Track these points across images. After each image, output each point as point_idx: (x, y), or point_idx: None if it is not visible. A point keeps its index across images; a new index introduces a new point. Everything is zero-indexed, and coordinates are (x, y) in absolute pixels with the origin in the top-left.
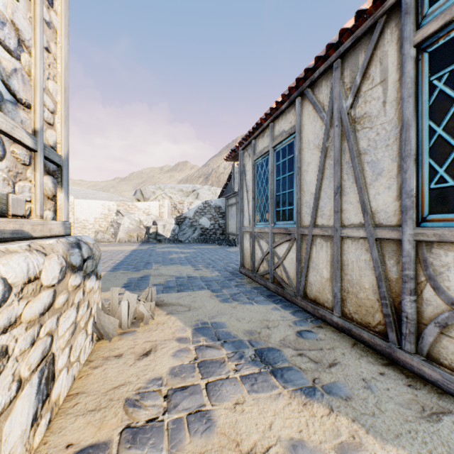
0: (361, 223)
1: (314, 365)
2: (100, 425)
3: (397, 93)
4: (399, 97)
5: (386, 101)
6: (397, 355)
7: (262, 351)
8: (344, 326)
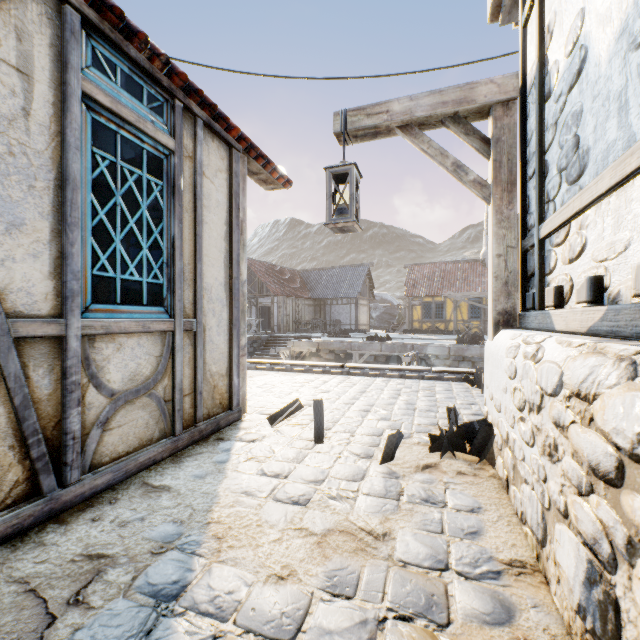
0: None
1: (114, 569)
2: None
3: (52, 123)
4: (55, 131)
5: (31, 113)
6: (64, 499)
7: None
8: None
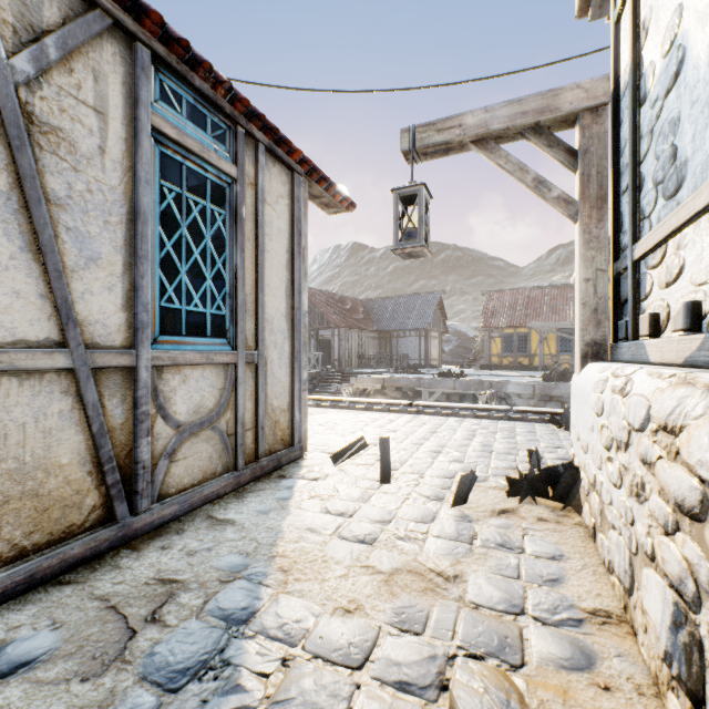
0: (52, 341)
1: (186, 593)
2: (566, 696)
3: (124, 159)
4: (127, 167)
5: (106, 151)
6: (136, 526)
7: (176, 673)
8: (14, 583)
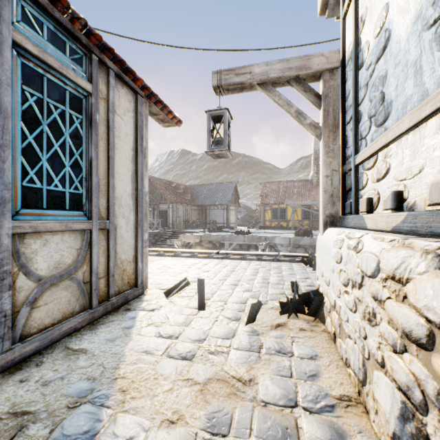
0: None
1: (35, 424)
2: None
3: None
4: None
5: None
6: None
7: None
8: None
